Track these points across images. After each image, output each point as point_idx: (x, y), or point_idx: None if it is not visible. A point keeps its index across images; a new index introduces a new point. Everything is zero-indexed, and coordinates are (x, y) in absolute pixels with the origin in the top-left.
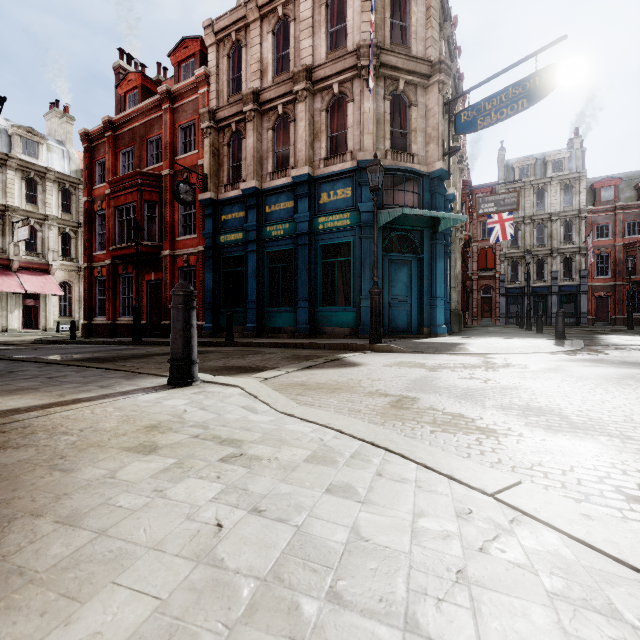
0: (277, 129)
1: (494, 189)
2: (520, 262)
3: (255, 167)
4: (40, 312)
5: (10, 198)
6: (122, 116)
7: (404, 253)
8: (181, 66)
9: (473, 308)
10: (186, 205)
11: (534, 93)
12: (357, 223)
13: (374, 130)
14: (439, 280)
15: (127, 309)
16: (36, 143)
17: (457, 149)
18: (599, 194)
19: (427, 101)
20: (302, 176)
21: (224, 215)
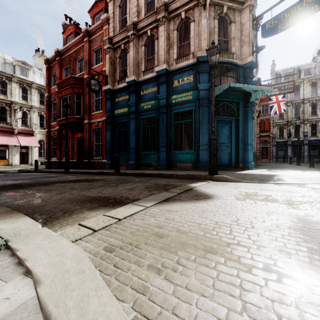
0: (147, 45)
1: None
2: (284, 127)
3: (134, 68)
4: (29, 155)
5: (13, 97)
6: (64, 48)
7: (227, 116)
8: (95, 17)
9: (257, 153)
10: (95, 92)
11: None
12: (197, 97)
13: (208, 37)
14: (250, 133)
15: None
16: (27, 69)
17: (263, 47)
18: None
19: (241, 19)
20: (162, 70)
21: (117, 98)
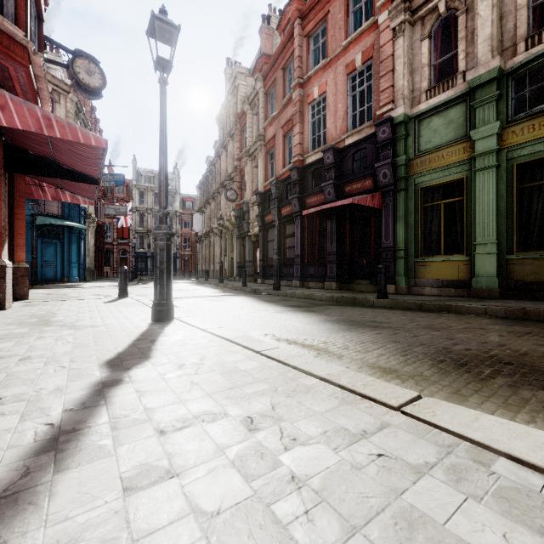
0: None
1: (129, 185)
2: (145, 236)
3: None
4: None
5: None
6: None
7: (52, 239)
8: None
9: (114, 264)
10: None
11: (117, 182)
12: None
13: None
14: (74, 254)
15: None
16: None
17: None
18: (186, 204)
19: None
20: None
21: None
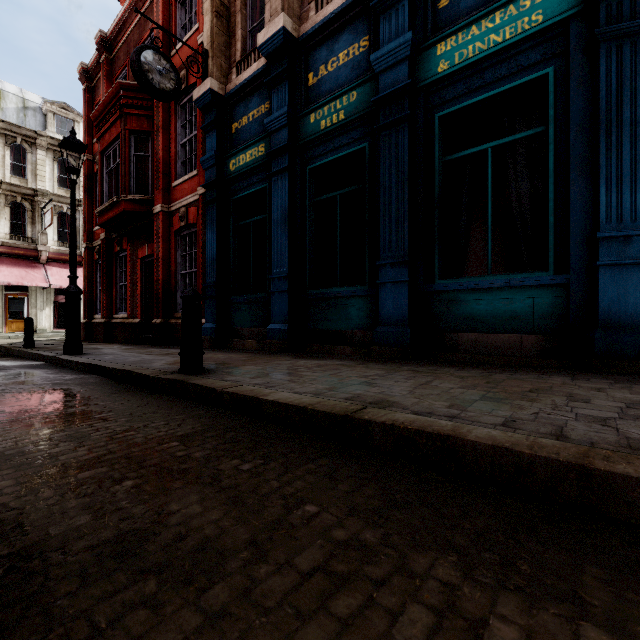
0: None
1: None
2: None
3: None
4: None
5: (40, 181)
6: (115, 24)
7: None
8: None
9: None
10: (160, 96)
11: None
12: (573, 7)
13: None
14: None
15: (124, 302)
16: (72, 121)
17: None
18: None
19: None
20: None
21: (236, 121)
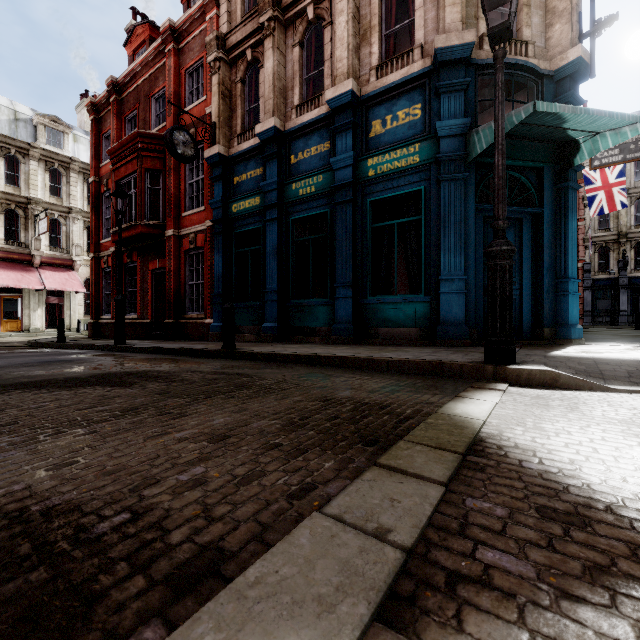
0: (306, 46)
1: None
2: (612, 247)
3: (275, 100)
4: (64, 310)
5: (33, 190)
6: (126, 74)
7: (511, 205)
8: (191, 1)
9: None
10: (184, 161)
11: None
12: (432, 158)
13: None
14: (571, 249)
15: (133, 305)
16: (61, 133)
17: (611, 19)
18: None
19: None
20: (342, 96)
21: (237, 176)
